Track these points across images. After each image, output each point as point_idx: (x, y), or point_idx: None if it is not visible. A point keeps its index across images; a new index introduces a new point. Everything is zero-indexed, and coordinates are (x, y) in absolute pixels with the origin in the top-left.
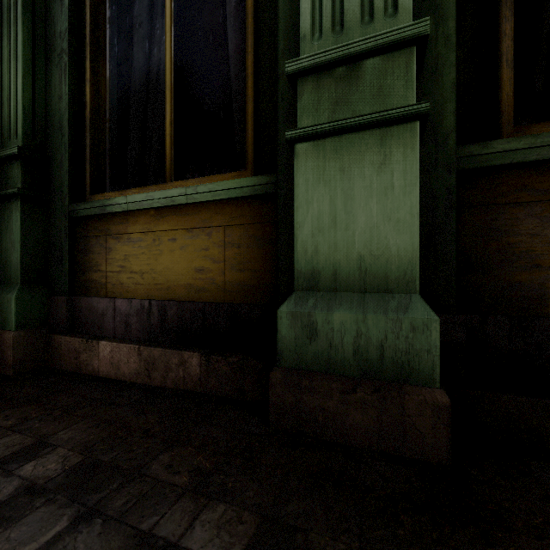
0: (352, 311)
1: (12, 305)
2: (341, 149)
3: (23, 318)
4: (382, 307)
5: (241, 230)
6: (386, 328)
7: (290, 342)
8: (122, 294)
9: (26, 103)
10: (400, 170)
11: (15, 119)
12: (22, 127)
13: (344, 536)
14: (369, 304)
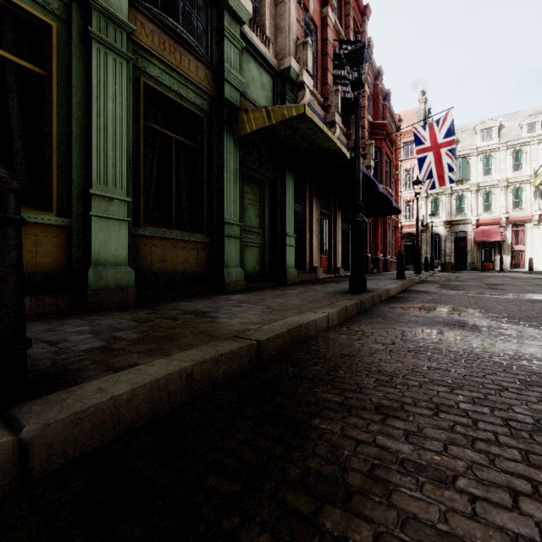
0: (113, 270)
1: None
2: (108, 223)
3: None
4: (121, 269)
5: (48, 239)
6: (123, 274)
7: (93, 281)
8: None
9: None
10: (124, 233)
11: None
12: None
13: (131, 308)
14: (117, 268)
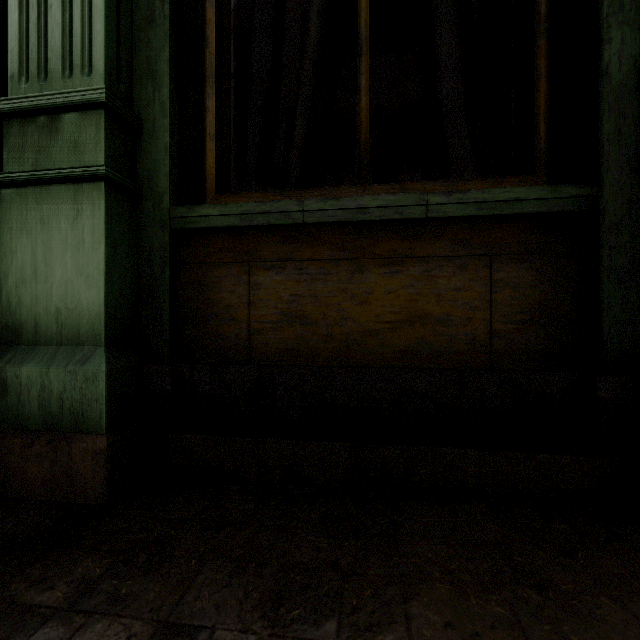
0: (39, 365)
1: None
2: (42, 199)
3: None
4: (67, 360)
5: None
6: (65, 380)
7: None
8: None
9: None
10: (90, 227)
11: None
12: None
13: None
14: (58, 357)
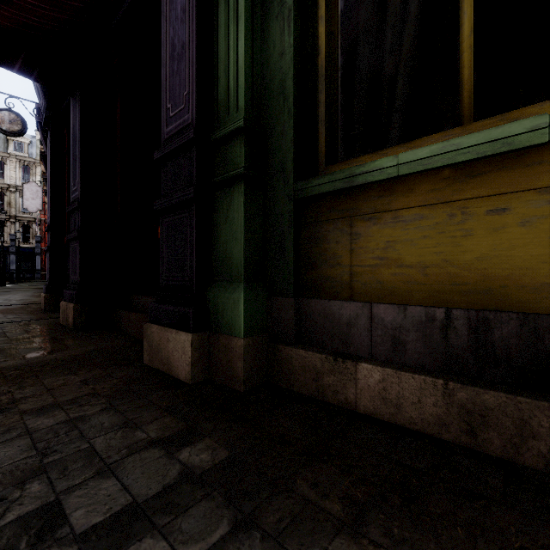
0: None
1: (240, 307)
2: None
3: (249, 322)
4: None
5: None
6: None
7: None
8: (381, 297)
9: (246, 68)
10: None
11: (235, 90)
12: (244, 97)
13: None
14: None
